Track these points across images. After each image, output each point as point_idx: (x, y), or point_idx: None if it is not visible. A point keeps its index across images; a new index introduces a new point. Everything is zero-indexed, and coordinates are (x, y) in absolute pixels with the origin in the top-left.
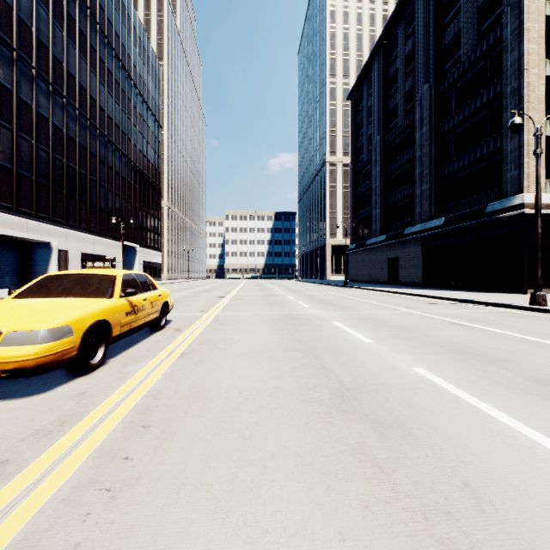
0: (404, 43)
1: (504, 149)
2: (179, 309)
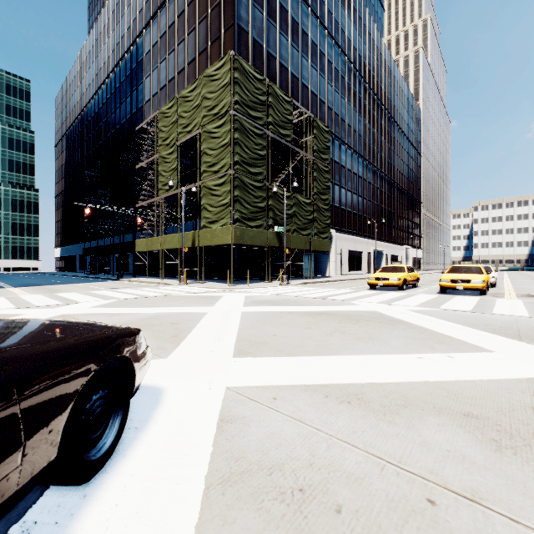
0: None
1: None
2: None
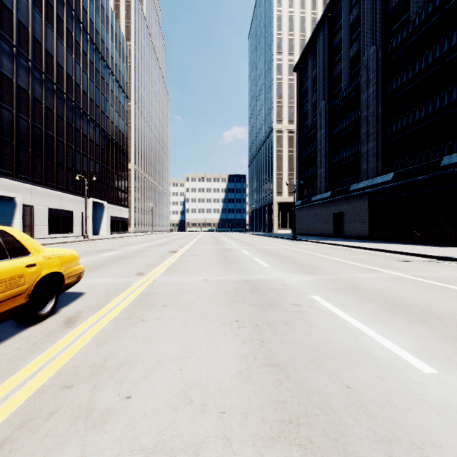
0: (349, 12)
1: None
2: (112, 271)
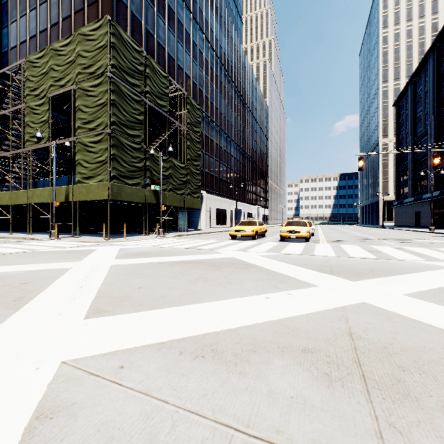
0: (424, 85)
1: None
2: None
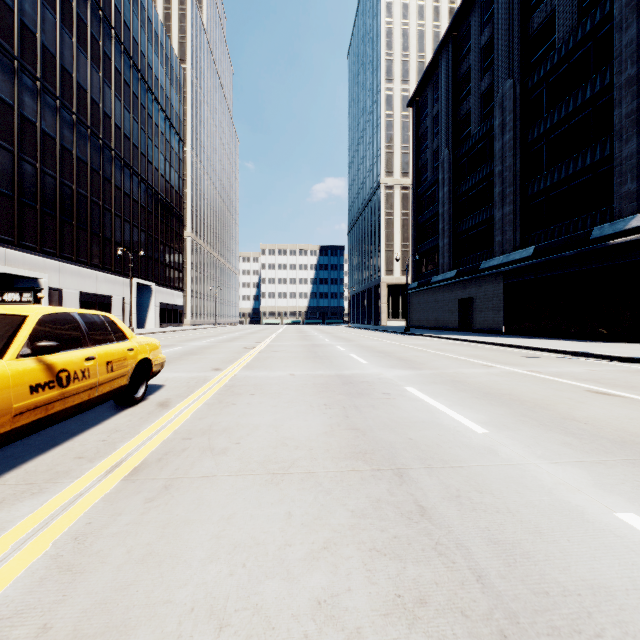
0: (479, 32)
1: (616, 155)
2: (184, 366)
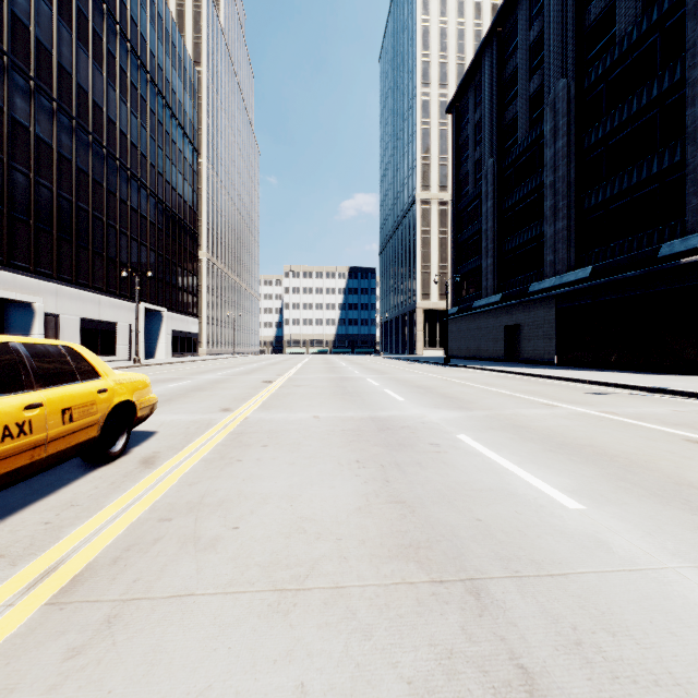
0: (528, 27)
1: (688, 161)
2: (187, 406)
